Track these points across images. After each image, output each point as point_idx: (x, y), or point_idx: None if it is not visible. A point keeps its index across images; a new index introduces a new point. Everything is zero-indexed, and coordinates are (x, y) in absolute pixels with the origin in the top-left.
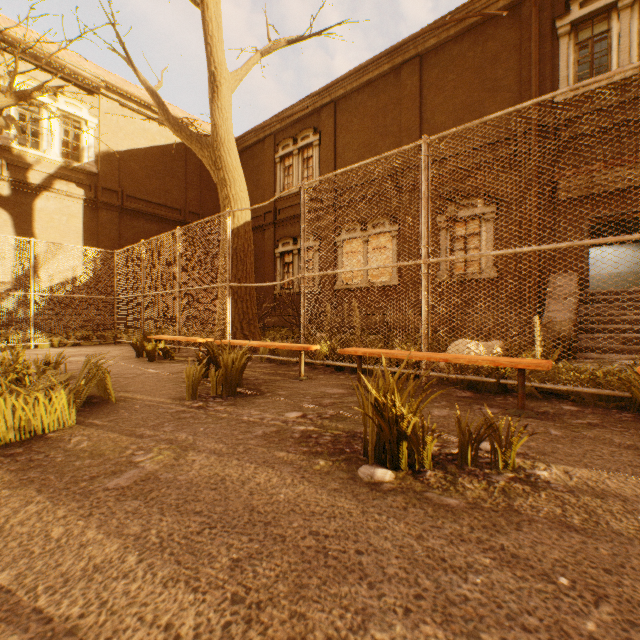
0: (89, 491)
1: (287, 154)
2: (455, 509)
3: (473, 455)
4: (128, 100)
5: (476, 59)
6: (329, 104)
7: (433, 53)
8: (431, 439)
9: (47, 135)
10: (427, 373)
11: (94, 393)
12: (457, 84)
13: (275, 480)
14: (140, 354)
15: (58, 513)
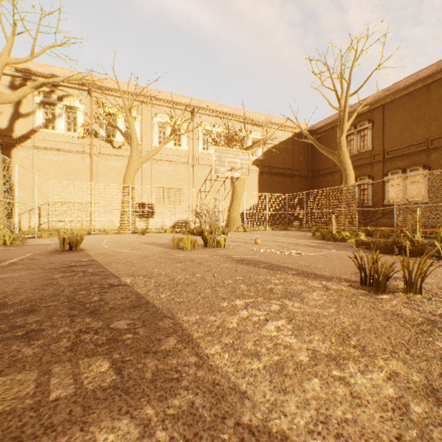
0: None
1: (349, 134)
2: None
3: None
4: (272, 125)
5: None
6: (378, 106)
7: None
8: None
9: None
10: None
11: None
12: None
13: None
14: None
15: None
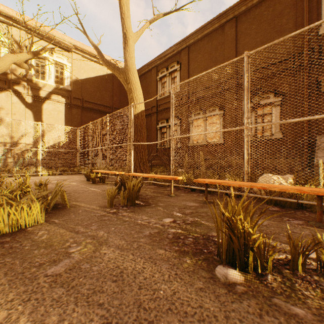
0: (35, 276)
1: (163, 76)
2: (305, 321)
3: (302, 263)
4: (85, 54)
5: (269, 15)
6: (185, 48)
7: (243, 15)
8: (272, 252)
9: (48, 73)
10: (247, 194)
11: (60, 202)
12: (257, 30)
13: (156, 275)
14: (88, 179)
15: (9, 296)
